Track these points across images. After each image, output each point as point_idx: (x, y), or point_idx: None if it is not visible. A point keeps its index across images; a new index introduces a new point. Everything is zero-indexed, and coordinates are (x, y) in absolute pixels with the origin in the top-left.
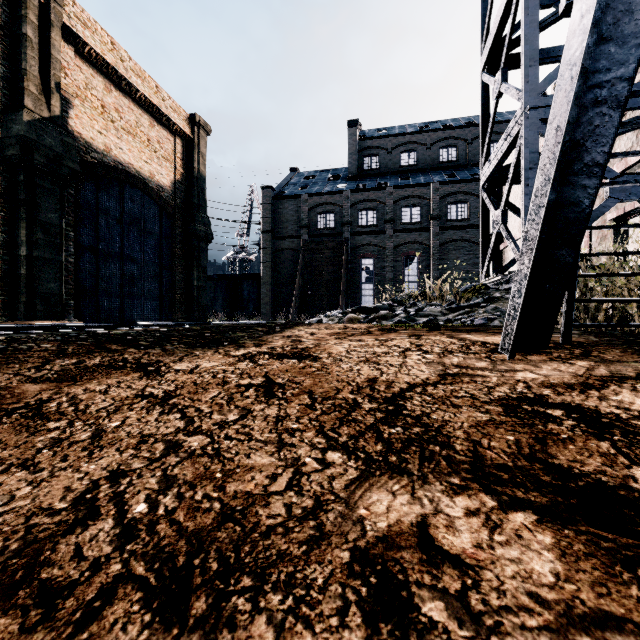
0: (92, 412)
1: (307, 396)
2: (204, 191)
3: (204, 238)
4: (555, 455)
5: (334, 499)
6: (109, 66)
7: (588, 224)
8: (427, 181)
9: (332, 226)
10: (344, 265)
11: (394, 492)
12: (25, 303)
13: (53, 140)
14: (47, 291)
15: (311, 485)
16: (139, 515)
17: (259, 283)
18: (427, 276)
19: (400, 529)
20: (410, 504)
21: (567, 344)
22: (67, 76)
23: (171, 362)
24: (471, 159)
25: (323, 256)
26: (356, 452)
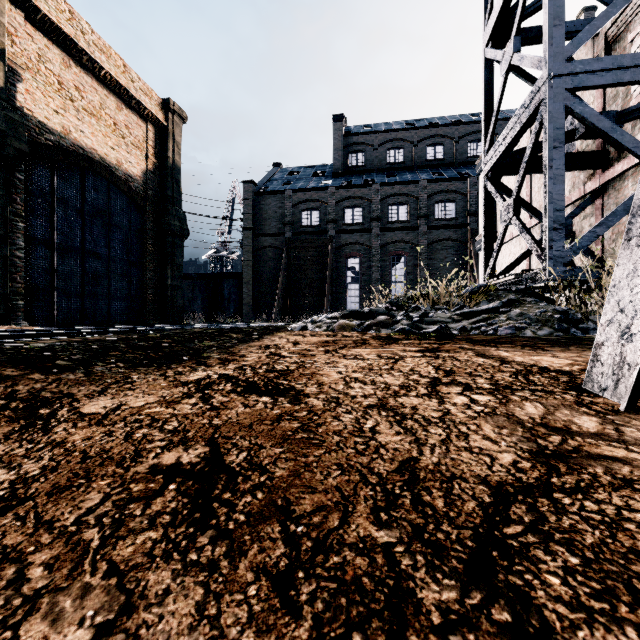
0: None
1: (278, 528)
2: (179, 183)
3: (179, 233)
4: None
5: None
6: (67, 37)
7: (623, 214)
8: (414, 179)
9: (317, 224)
10: (329, 264)
11: None
12: None
13: None
14: None
15: None
16: None
17: (240, 282)
18: (414, 276)
19: None
20: None
21: None
22: (15, 44)
23: (85, 397)
24: (458, 158)
25: (307, 255)
26: None
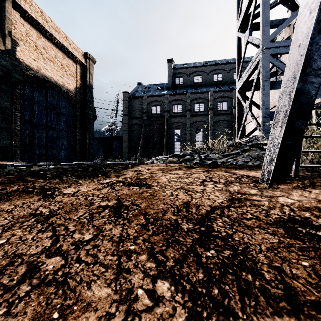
0: None
1: (143, 217)
2: (92, 93)
3: (92, 118)
4: None
5: None
6: (39, 24)
7: None
8: (207, 90)
9: (159, 112)
10: (165, 132)
11: None
12: None
13: (6, 62)
14: (3, 145)
15: None
16: None
17: (121, 141)
18: (207, 138)
19: None
20: None
21: (297, 177)
22: (15, 28)
23: (63, 188)
24: (229, 80)
25: (154, 128)
26: (182, 282)
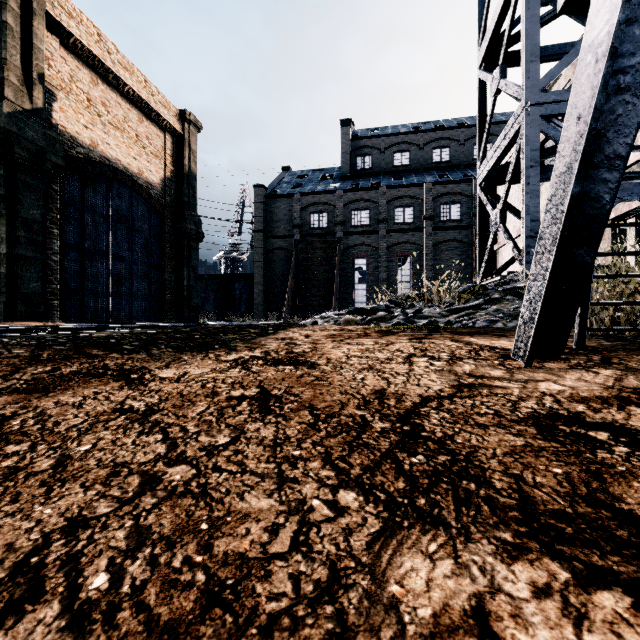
0: (60, 431)
1: (308, 412)
2: (195, 189)
3: (195, 237)
4: (621, 497)
5: (355, 567)
6: (95, 58)
7: None
8: (420, 181)
9: (325, 226)
10: (337, 265)
11: (431, 555)
12: (5, 303)
13: (35, 133)
14: (29, 291)
15: (323, 543)
16: (96, 594)
17: (251, 283)
18: (420, 276)
19: (451, 621)
20: (456, 576)
21: (581, 349)
22: (51, 67)
23: (156, 368)
24: (463, 160)
25: (316, 256)
26: (374, 491)
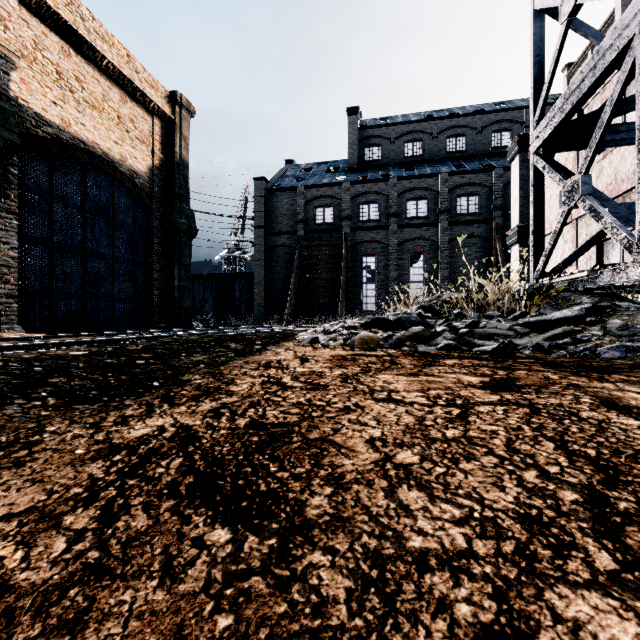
0: None
1: None
2: (187, 179)
3: (187, 232)
4: None
5: None
6: (65, 24)
7: None
8: (434, 172)
9: (331, 221)
10: (344, 263)
11: None
12: None
13: None
14: None
15: None
16: None
17: (252, 283)
18: (434, 275)
19: None
20: None
21: None
22: (8, 30)
23: None
24: (481, 149)
25: (321, 253)
26: None
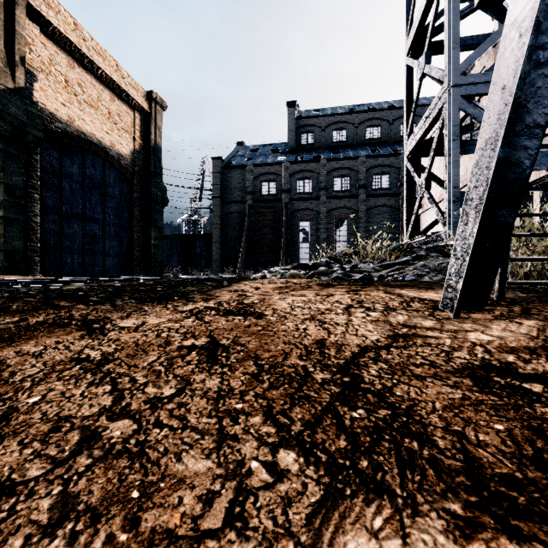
0: (15, 382)
1: (253, 362)
2: (160, 160)
3: (160, 202)
4: None
5: None
6: (72, 44)
7: None
8: (355, 155)
9: (274, 193)
10: (284, 227)
11: (377, 533)
12: None
13: (17, 109)
14: (12, 248)
15: (259, 517)
16: None
17: (210, 242)
18: (355, 237)
19: None
20: None
21: (501, 301)
22: (32, 51)
23: (118, 318)
24: (392, 137)
25: (266, 219)
26: (315, 451)
